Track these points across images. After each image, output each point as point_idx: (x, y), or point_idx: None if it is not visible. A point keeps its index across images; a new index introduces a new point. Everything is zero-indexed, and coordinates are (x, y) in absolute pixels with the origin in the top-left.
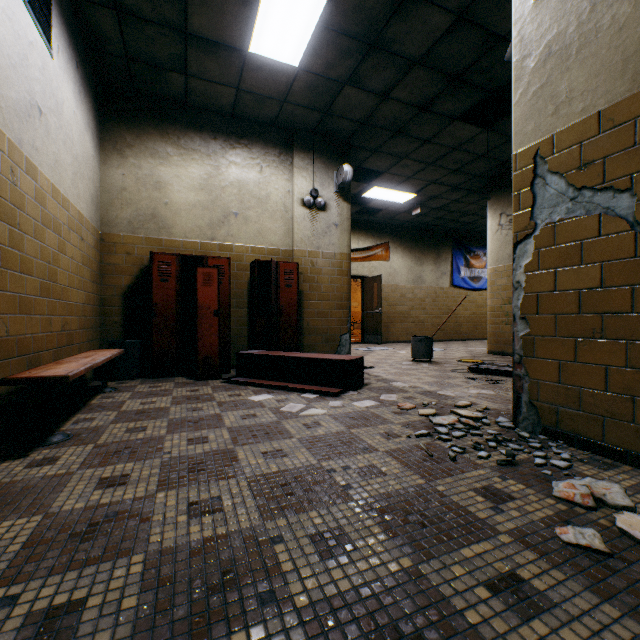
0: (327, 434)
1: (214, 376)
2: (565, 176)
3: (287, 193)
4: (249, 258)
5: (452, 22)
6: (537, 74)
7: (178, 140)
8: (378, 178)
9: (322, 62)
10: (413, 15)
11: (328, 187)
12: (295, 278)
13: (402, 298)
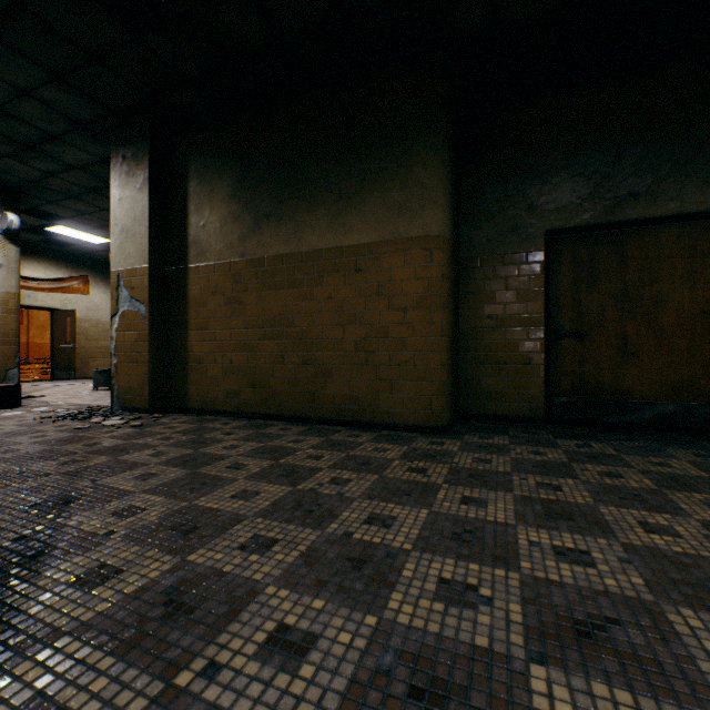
0: None
1: None
2: (129, 290)
3: None
4: None
5: (99, 160)
6: (120, 237)
7: None
8: (63, 220)
9: None
10: (65, 147)
11: None
12: None
13: (106, 333)
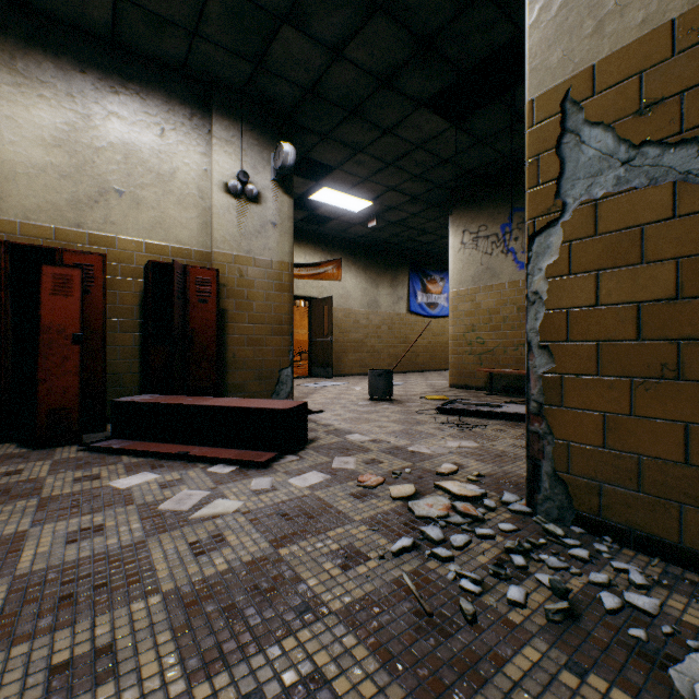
0: (232, 569)
1: (69, 440)
2: (614, 127)
3: (203, 172)
4: (142, 259)
5: None
6: None
7: (11, 60)
8: (329, 176)
9: None
10: None
11: (263, 172)
12: (213, 291)
13: (356, 324)
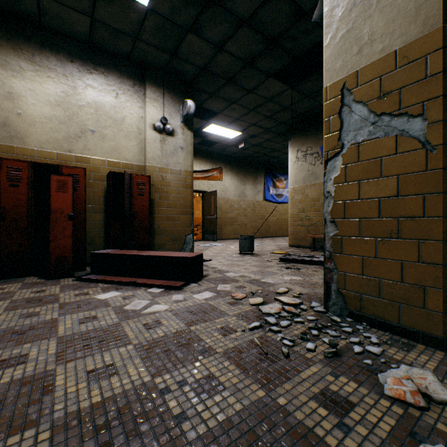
0: (166, 335)
1: (67, 274)
2: (368, 104)
3: (141, 118)
4: (106, 170)
5: None
6: (344, 21)
7: (32, 56)
8: (215, 117)
9: (168, 6)
10: None
11: (175, 117)
12: (147, 188)
13: (231, 208)
